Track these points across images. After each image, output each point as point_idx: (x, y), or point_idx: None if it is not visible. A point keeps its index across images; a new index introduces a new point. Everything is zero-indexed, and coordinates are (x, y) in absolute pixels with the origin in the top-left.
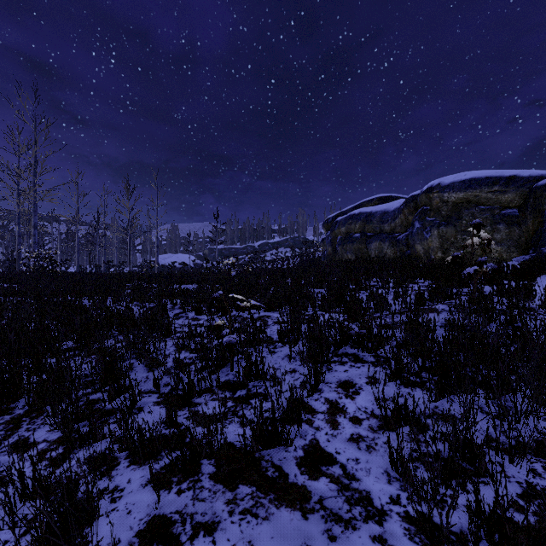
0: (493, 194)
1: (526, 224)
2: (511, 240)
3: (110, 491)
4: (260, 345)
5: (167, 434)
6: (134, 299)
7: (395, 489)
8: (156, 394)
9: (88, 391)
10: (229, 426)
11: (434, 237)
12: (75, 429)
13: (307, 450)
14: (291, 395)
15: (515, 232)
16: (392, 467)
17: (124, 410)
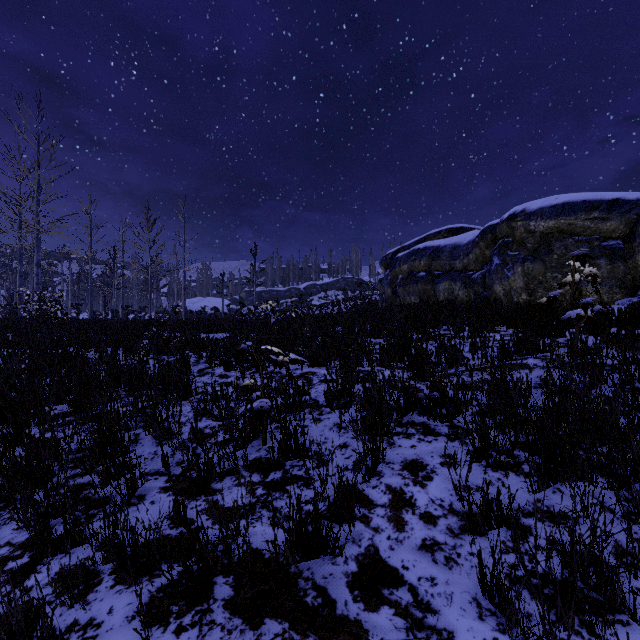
0: (592, 222)
1: (634, 259)
2: (614, 278)
3: (82, 627)
4: (302, 411)
5: (172, 536)
6: (151, 351)
7: (490, 629)
8: (164, 476)
9: (77, 471)
10: (256, 525)
11: (518, 275)
12: (45, 531)
13: (362, 562)
14: (340, 483)
15: (620, 268)
16: (483, 593)
17: (114, 503)
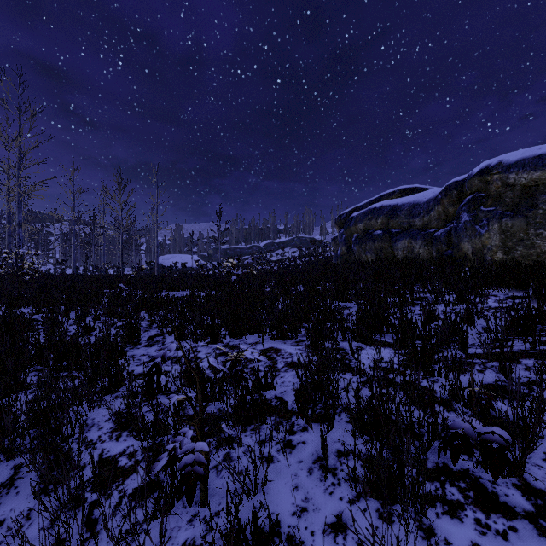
0: None
1: None
2: None
3: None
4: (264, 422)
5: None
6: (105, 313)
7: None
8: None
9: None
10: None
11: (493, 232)
12: None
13: None
14: None
15: None
16: None
17: None
